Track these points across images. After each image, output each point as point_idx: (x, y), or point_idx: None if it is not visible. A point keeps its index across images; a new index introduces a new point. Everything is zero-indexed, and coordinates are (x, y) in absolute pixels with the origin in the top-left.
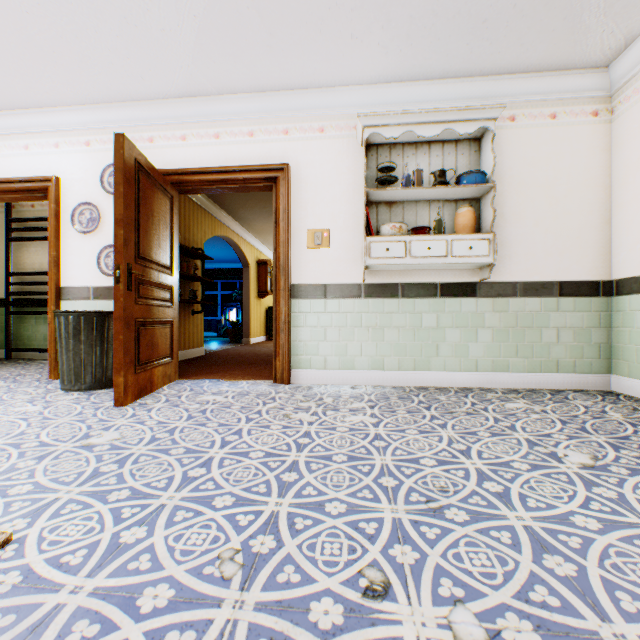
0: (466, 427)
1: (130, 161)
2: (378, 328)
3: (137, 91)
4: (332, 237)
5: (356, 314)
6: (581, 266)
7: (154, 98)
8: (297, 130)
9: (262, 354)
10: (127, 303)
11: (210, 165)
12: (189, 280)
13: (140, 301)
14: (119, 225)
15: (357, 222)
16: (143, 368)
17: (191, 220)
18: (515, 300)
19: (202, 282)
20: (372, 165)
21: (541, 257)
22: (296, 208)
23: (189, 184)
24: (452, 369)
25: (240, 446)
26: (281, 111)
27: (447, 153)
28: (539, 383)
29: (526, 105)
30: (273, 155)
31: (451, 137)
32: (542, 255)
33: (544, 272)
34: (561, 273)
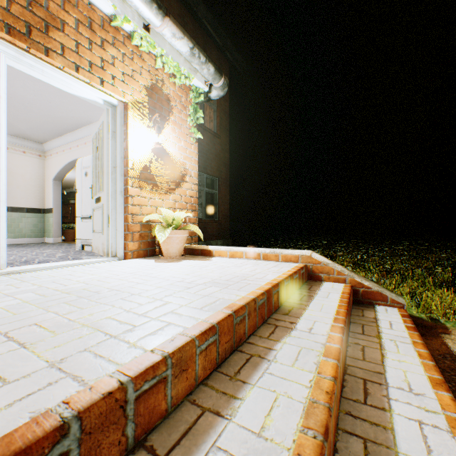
0: None
1: None
2: None
3: None
4: None
5: None
6: (36, 203)
7: None
8: None
9: None
10: None
11: None
12: None
13: None
14: None
15: None
16: None
17: None
18: (9, 213)
19: None
20: None
21: (20, 199)
22: None
23: None
24: None
25: None
26: None
27: None
28: (19, 242)
29: (14, 145)
30: None
31: None
32: (21, 198)
33: (21, 204)
34: (28, 205)
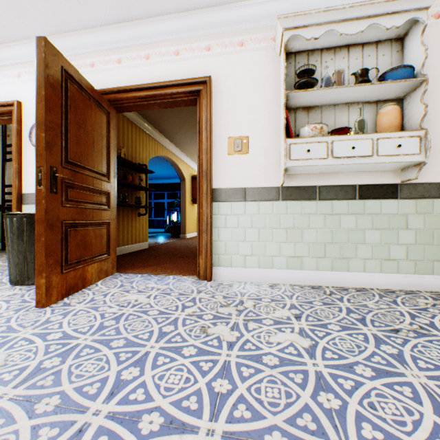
0: (435, 364)
1: (54, 67)
2: (295, 229)
3: (77, 19)
4: (251, 143)
5: (274, 216)
6: None
7: (93, 26)
8: (218, 46)
9: (193, 247)
10: (50, 205)
11: (141, 83)
12: (135, 189)
13: (68, 204)
14: (41, 128)
15: (275, 128)
16: (72, 267)
17: (137, 142)
18: None
19: (146, 191)
20: (290, 73)
21: None
22: (217, 118)
23: (123, 101)
24: (371, 270)
25: (134, 396)
26: (204, 29)
27: (367, 55)
28: None
29: None
30: (196, 70)
31: (372, 38)
32: None
33: None
34: None
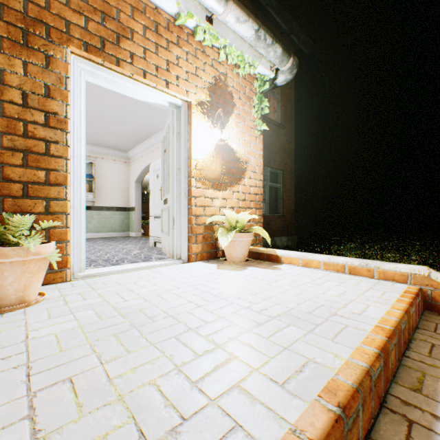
0: None
1: None
2: None
3: None
4: None
5: None
6: (123, 203)
7: None
8: None
9: None
10: None
11: None
12: None
13: None
14: None
15: None
16: None
17: None
18: (104, 211)
19: None
20: None
21: (112, 200)
22: None
23: None
24: None
25: None
26: None
27: None
28: (111, 235)
29: (107, 155)
30: None
31: None
32: (112, 199)
33: (112, 204)
34: (117, 204)
